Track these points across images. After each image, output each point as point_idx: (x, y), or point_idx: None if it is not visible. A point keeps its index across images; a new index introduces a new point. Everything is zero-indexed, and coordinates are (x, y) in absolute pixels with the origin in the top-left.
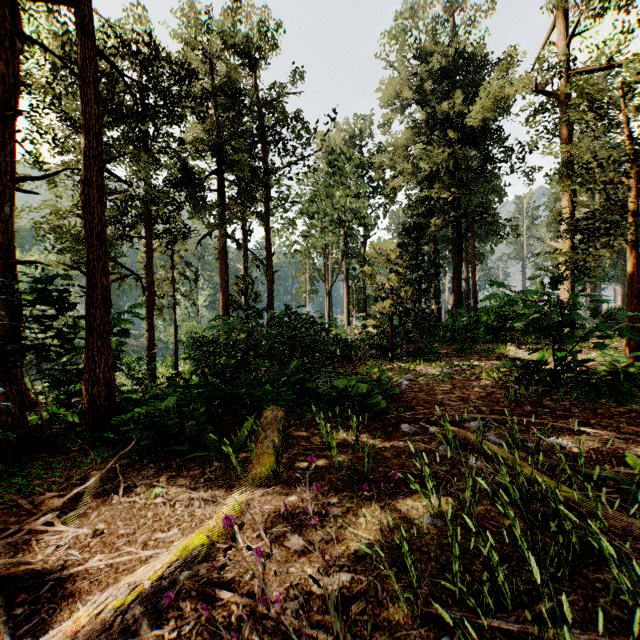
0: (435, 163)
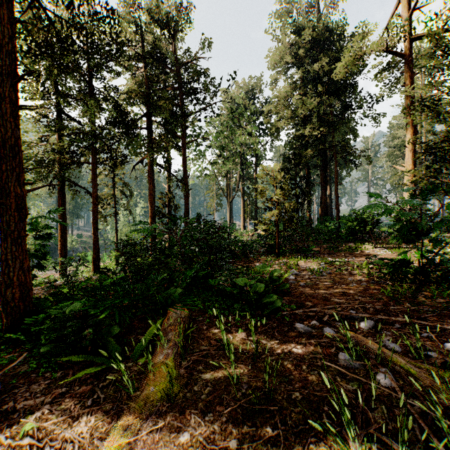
0: (308, 109)
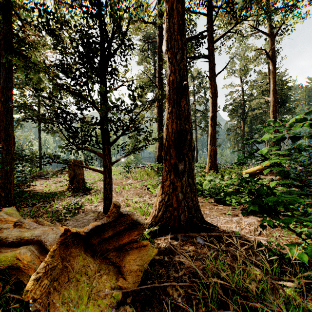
0: None
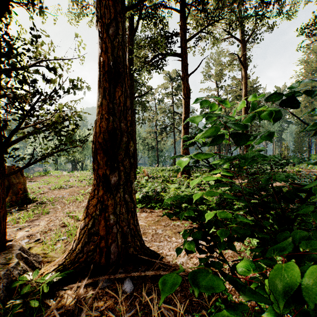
0: None
